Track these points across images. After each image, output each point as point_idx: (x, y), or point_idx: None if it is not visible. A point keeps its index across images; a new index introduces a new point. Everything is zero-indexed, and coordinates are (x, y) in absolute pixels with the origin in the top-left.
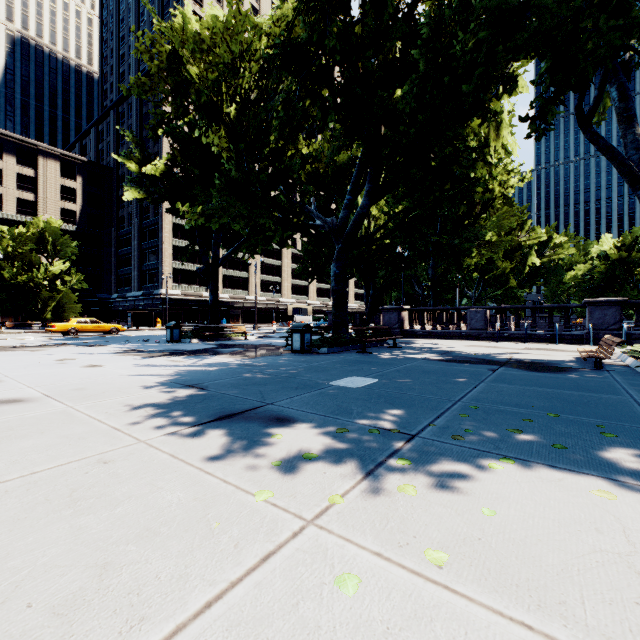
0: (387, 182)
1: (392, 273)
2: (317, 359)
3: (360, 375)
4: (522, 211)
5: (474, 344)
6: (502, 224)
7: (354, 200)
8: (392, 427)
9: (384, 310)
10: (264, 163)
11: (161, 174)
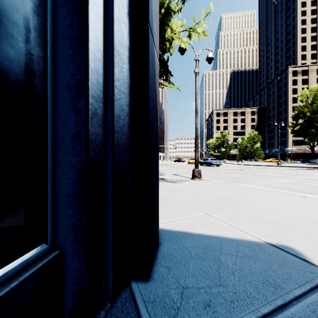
0: None
1: None
2: None
3: None
4: None
5: None
6: None
7: None
8: None
9: None
10: None
11: (298, 129)
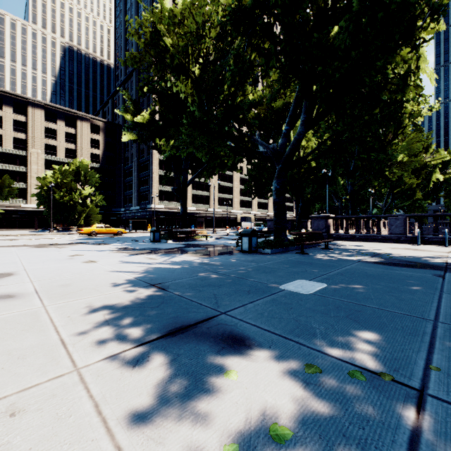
0: (320, 111)
1: (317, 189)
2: (263, 259)
3: (306, 278)
4: (427, 137)
5: (397, 246)
6: (411, 147)
7: (291, 130)
8: (378, 367)
9: (313, 218)
10: (220, 109)
11: (147, 121)
